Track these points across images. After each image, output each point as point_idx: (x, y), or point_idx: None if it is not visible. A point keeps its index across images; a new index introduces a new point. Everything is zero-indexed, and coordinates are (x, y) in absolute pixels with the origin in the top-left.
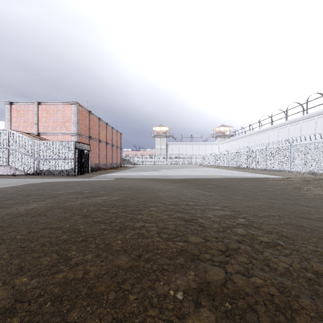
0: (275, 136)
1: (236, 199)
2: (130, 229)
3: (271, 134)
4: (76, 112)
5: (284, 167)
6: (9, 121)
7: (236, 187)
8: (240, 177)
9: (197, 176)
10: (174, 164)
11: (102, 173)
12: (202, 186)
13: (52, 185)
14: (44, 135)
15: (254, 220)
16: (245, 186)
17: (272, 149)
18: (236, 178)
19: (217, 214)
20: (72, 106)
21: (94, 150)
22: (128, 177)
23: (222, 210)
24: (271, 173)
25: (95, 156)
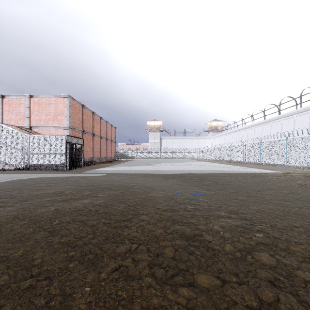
0: (268, 130)
1: (241, 199)
2: (109, 259)
3: (264, 128)
4: (69, 105)
5: (279, 161)
6: (1, 115)
7: (236, 184)
8: (237, 172)
9: (192, 171)
10: (168, 158)
11: (94, 168)
12: (199, 183)
13: (35, 183)
14: (36, 128)
15: (275, 236)
16: (245, 183)
17: (267, 143)
18: (234, 173)
19: (225, 225)
20: (65, 100)
21: (88, 144)
22: (121, 172)
23: (230, 218)
24: (267, 167)
25: (89, 150)
